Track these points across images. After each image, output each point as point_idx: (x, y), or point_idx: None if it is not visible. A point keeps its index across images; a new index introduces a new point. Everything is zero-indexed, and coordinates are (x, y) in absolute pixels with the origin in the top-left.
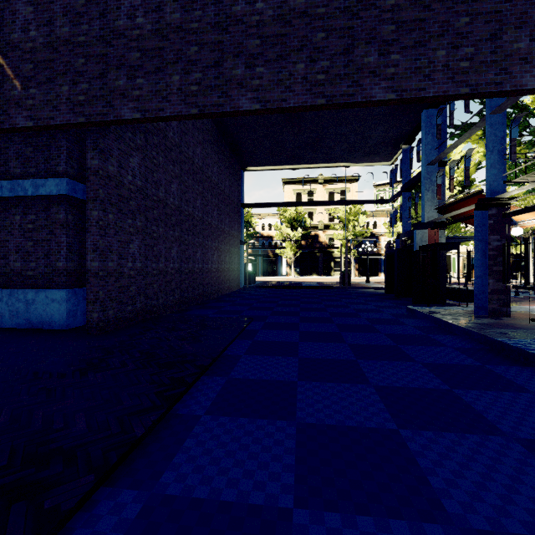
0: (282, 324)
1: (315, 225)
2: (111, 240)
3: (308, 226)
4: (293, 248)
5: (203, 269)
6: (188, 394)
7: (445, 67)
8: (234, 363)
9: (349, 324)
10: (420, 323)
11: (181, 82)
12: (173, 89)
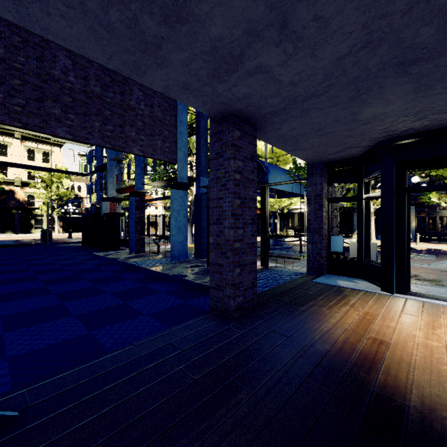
0: None
1: (10, 180)
2: None
3: (0, 181)
4: None
5: None
6: None
7: (100, 131)
8: None
9: (44, 270)
10: (98, 262)
11: None
12: None
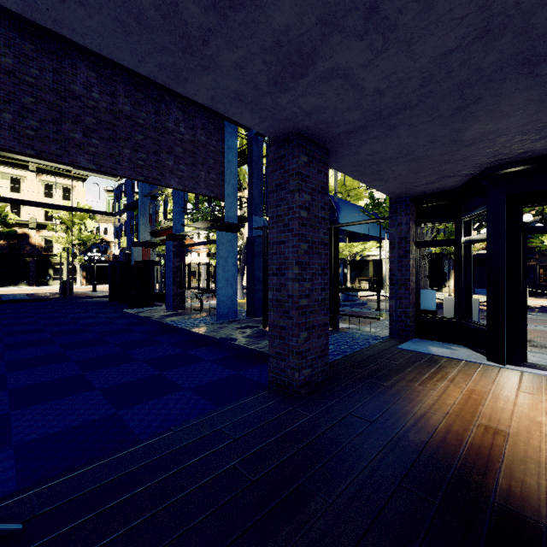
0: None
1: (24, 222)
2: None
3: (12, 222)
4: None
5: None
6: None
7: (130, 160)
8: None
9: (63, 331)
10: (128, 321)
11: None
12: None
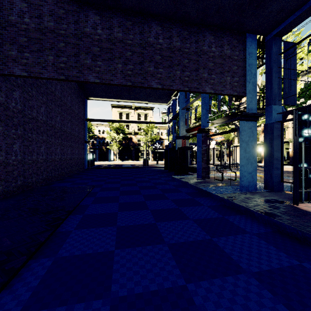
0: (111, 188)
1: (130, 132)
2: (1, 143)
3: (126, 133)
4: (118, 145)
5: (61, 159)
6: (63, 224)
7: (180, 78)
8: (86, 208)
9: (144, 186)
10: (175, 183)
11: (54, 60)
12: (49, 63)
